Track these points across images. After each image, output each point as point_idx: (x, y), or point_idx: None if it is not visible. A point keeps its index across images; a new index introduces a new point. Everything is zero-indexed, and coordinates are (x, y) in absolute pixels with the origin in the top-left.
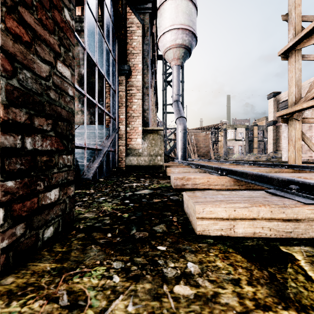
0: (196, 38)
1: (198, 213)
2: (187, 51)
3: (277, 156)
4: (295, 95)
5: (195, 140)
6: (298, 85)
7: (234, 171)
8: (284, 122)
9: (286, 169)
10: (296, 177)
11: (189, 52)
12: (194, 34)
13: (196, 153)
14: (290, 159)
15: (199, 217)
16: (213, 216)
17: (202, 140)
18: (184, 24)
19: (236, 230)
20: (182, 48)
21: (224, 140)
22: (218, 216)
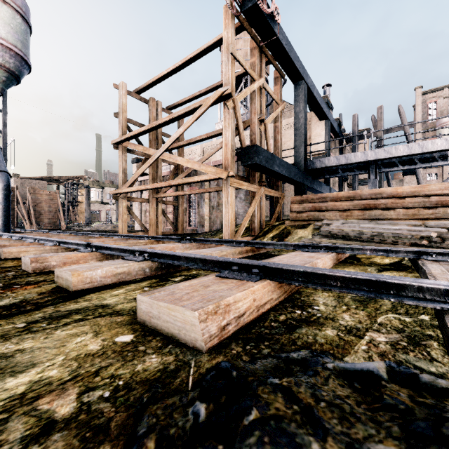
0: (30, 66)
1: (4, 252)
2: (12, 77)
3: (134, 225)
4: (122, 180)
5: (31, 200)
6: (124, 172)
7: (43, 239)
8: (116, 199)
9: (100, 236)
10: (84, 240)
11: (16, 80)
12: (26, 60)
13: (35, 221)
14: (120, 229)
15: (5, 253)
16: (11, 252)
17: (46, 201)
18: (7, 40)
19: (20, 255)
20: (3, 70)
21: (87, 202)
22: (13, 252)
